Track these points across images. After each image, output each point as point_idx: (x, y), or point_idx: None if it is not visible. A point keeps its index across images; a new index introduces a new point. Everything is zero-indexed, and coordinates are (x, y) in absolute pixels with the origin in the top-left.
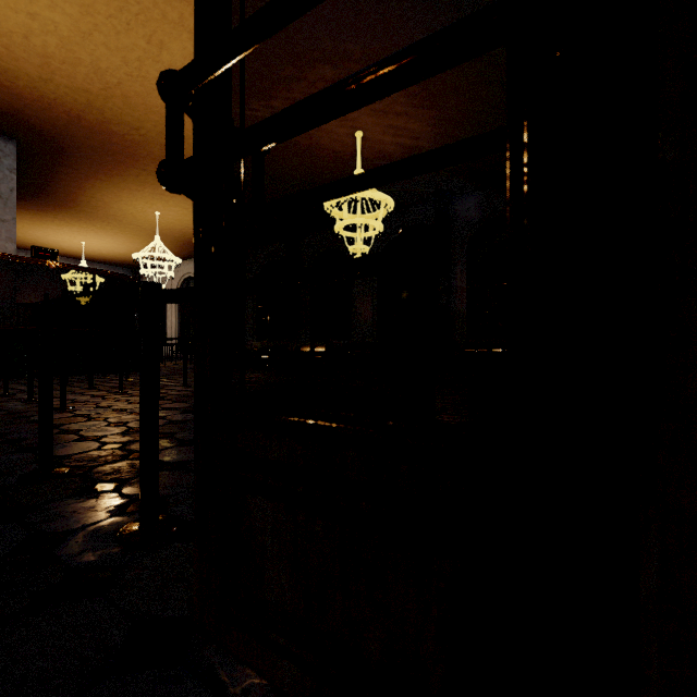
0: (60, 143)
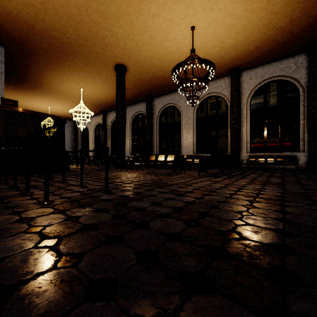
0: (26, 46)
